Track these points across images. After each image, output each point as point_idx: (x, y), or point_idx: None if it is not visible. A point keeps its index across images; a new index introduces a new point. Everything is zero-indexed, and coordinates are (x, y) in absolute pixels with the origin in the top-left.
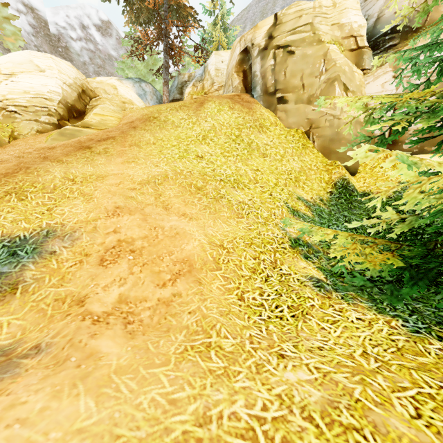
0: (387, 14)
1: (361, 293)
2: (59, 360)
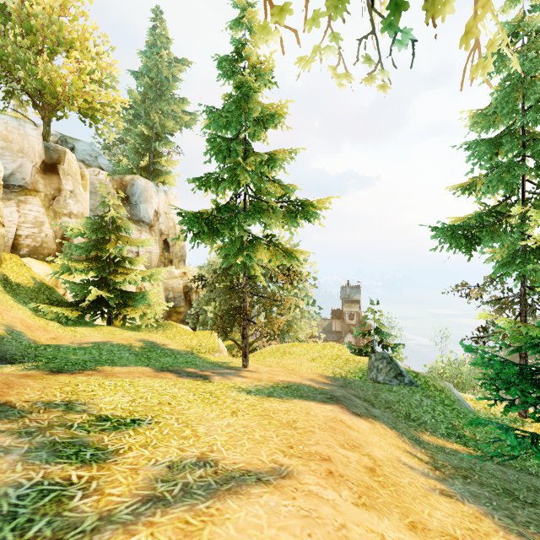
0: (19, 176)
1: (73, 325)
2: (80, 340)
